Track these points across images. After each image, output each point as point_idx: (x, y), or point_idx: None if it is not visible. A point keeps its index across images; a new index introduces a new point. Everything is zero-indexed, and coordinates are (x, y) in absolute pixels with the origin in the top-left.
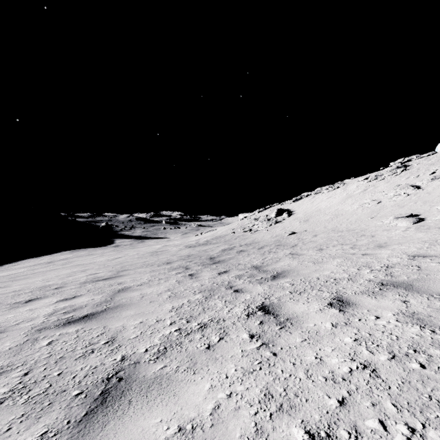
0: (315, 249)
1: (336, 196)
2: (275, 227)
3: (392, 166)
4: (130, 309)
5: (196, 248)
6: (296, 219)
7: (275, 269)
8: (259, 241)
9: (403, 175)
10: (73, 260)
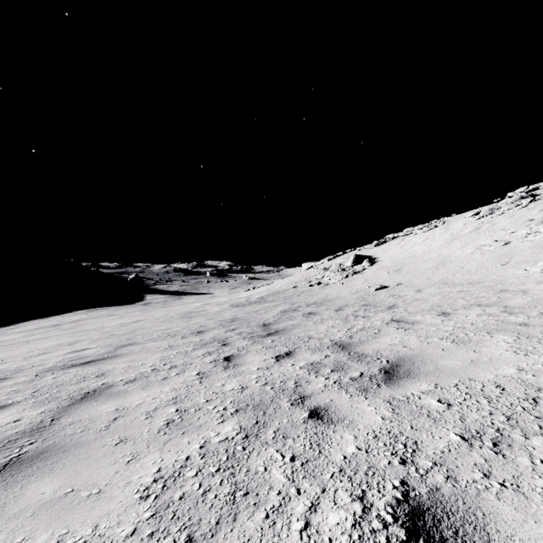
0: (435, 312)
1: (436, 238)
2: (353, 280)
3: (514, 197)
4: (58, 468)
5: (245, 308)
6: (382, 268)
7: (380, 351)
8: (333, 299)
9: (532, 207)
10: (85, 322)
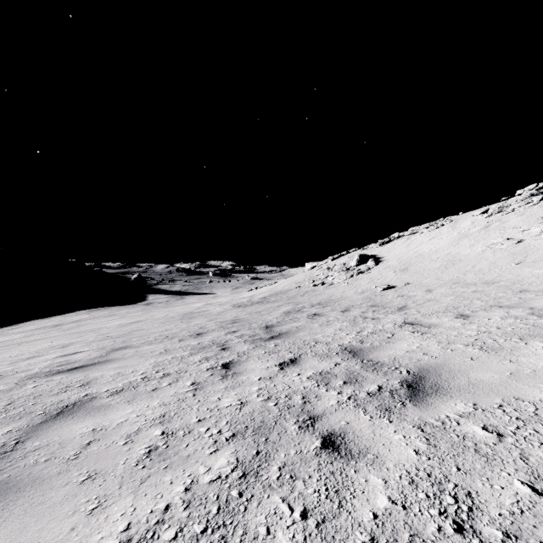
0: (451, 314)
1: (443, 237)
2: (358, 279)
3: (523, 194)
4: (1, 519)
5: (247, 309)
6: (388, 268)
7: (397, 359)
8: (339, 299)
9: None
10: (85, 323)
